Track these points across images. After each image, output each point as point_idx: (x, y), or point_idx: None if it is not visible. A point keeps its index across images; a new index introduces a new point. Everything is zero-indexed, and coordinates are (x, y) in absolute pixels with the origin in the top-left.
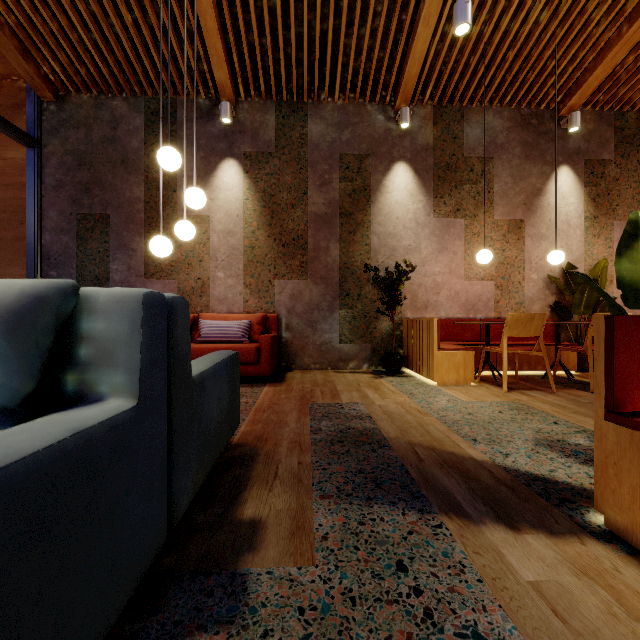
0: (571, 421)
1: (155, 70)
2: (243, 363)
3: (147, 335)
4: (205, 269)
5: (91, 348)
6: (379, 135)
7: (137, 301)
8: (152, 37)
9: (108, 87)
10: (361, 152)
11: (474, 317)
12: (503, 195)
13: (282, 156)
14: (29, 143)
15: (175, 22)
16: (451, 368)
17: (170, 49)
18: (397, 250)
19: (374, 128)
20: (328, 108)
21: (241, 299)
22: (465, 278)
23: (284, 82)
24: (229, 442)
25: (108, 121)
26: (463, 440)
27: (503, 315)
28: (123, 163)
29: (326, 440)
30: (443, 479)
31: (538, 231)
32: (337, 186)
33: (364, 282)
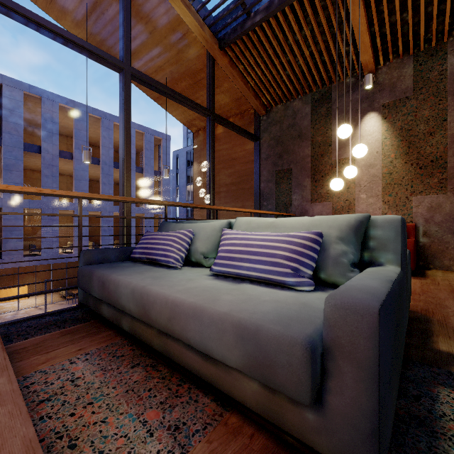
0: None
1: (318, 74)
2: None
3: (403, 237)
4: (351, 193)
5: (375, 242)
6: None
7: (398, 221)
8: (319, 56)
9: (291, 96)
10: None
11: None
12: None
13: (419, 96)
14: (255, 140)
15: (334, 40)
16: None
17: (329, 58)
18: None
19: None
20: None
21: (380, 212)
22: None
23: (422, 37)
24: None
25: (291, 115)
26: None
27: None
28: (299, 137)
29: None
30: None
31: None
32: None
33: None
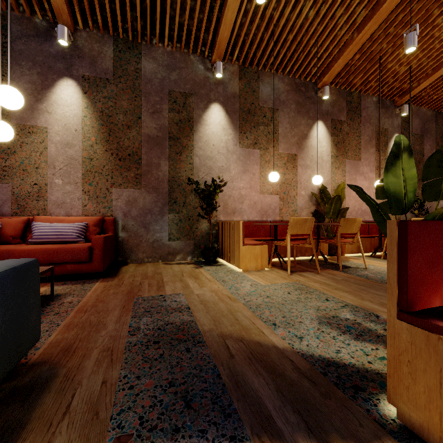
0: (336, 297)
1: None
2: (75, 262)
3: None
4: (42, 175)
5: None
6: (200, 80)
7: None
8: None
9: None
10: (186, 91)
11: (266, 220)
12: (284, 136)
13: (119, 84)
14: None
15: None
16: (252, 258)
17: None
18: (213, 169)
19: (196, 74)
20: (159, 51)
21: (79, 204)
22: (260, 192)
23: (120, 20)
24: (25, 361)
25: None
26: (266, 326)
27: (284, 218)
28: None
29: (142, 342)
30: (253, 380)
31: (305, 162)
32: (167, 115)
33: (188, 192)
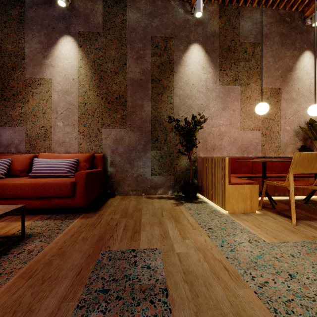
0: None
1: None
2: (60, 196)
3: None
4: (47, 119)
5: None
6: (180, 23)
7: None
8: None
9: None
10: (167, 35)
11: (247, 156)
12: (267, 70)
13: (108, 35)
14: None
15: None
16: (240, 199)
17: None
18: (193, 107)
19: (176, 18)
20: (142, 1)
21: (76, 142)
22: (241, 128)
23: None
24: None
25: None
26: None
27: (267, 155)
28: None
29: None
30: None
31: (290, 96)
32: (149, 59)
33: (169, 130)
